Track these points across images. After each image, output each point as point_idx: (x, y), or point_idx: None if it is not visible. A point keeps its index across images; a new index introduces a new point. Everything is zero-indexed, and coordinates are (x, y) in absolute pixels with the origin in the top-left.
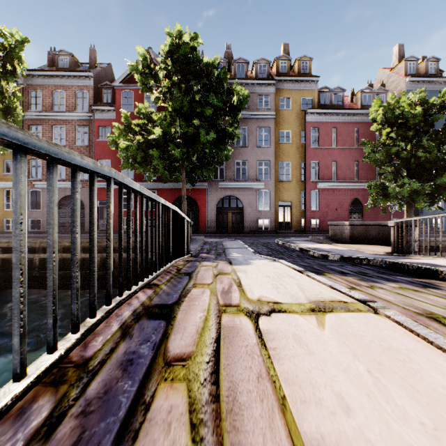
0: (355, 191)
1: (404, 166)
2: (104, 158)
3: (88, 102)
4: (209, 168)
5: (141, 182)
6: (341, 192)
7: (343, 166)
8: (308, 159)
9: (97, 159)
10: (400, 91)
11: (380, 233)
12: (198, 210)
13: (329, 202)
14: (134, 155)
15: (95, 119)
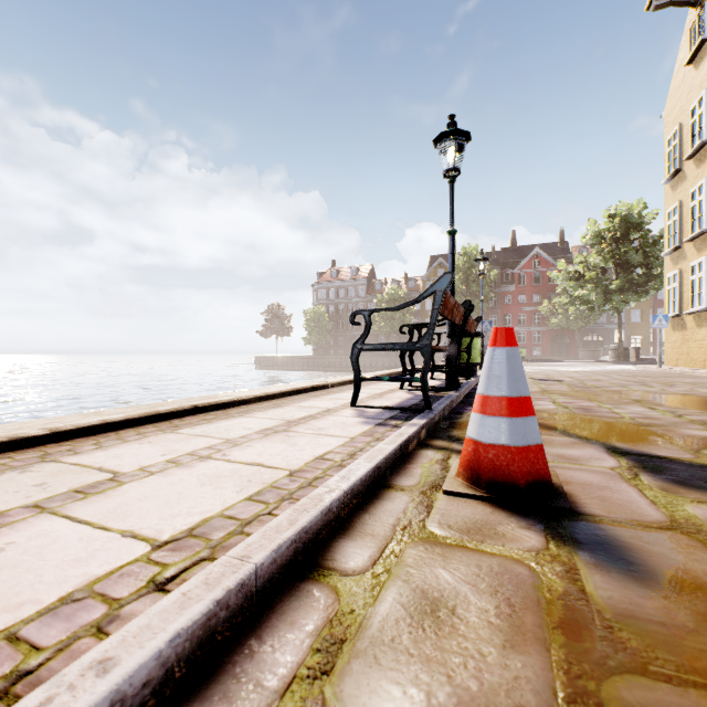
0: None
1: None
2: (507, 314)
3: (496, 282)
4: (588, 324)
5: (531, 327)
6: None
7: None
8: (655, 308)
9: (503, 314)
10: None
11: None
12: (568, 343)
13: None
14: (561, 324)
15: (501, 292)
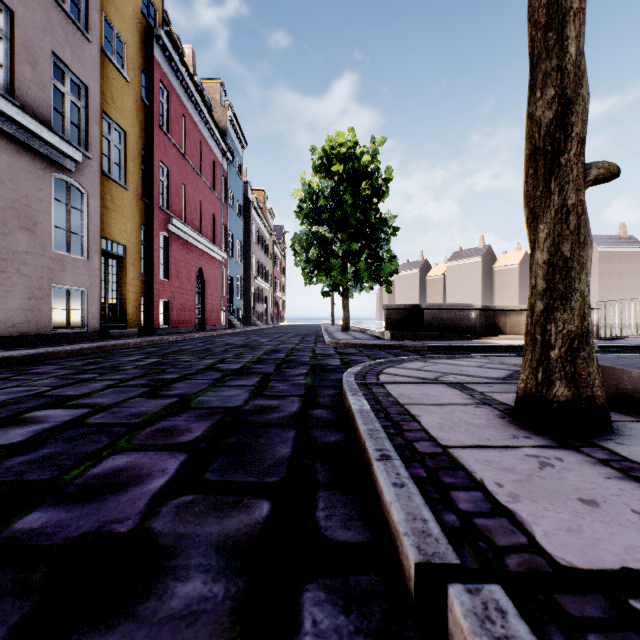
0: (201, 255)
1: (358, 238)
2: None
3: None
4: None
5: None
6: (190, 251)
7: (192, 200)
8: (157, 152)
9: None
10: (218, 122)
11: (487, 320)
12: None
13: (180, 266)
14: None
15: None
